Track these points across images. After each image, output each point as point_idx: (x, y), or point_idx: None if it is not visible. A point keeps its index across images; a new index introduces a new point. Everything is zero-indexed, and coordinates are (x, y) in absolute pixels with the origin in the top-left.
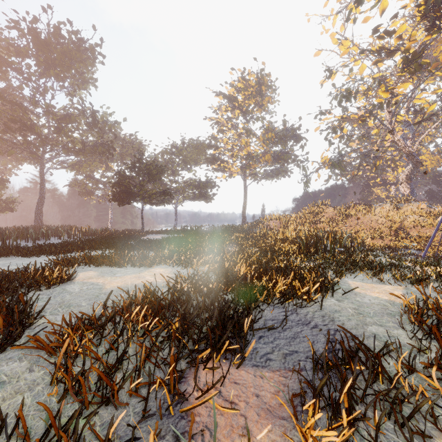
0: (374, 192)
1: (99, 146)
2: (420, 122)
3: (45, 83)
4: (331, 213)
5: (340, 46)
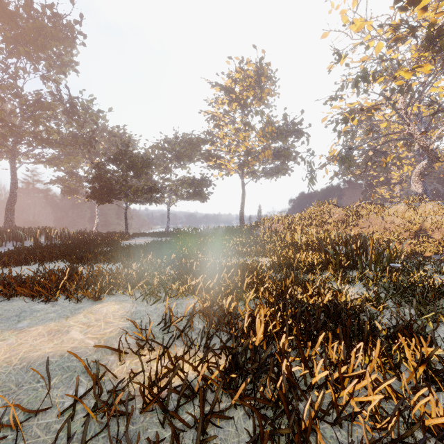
0: (377, 192)
1: (80, 137)
2: (437, 113)
3: (16, 65)
4: (339, 214)
5: (350, 26)
